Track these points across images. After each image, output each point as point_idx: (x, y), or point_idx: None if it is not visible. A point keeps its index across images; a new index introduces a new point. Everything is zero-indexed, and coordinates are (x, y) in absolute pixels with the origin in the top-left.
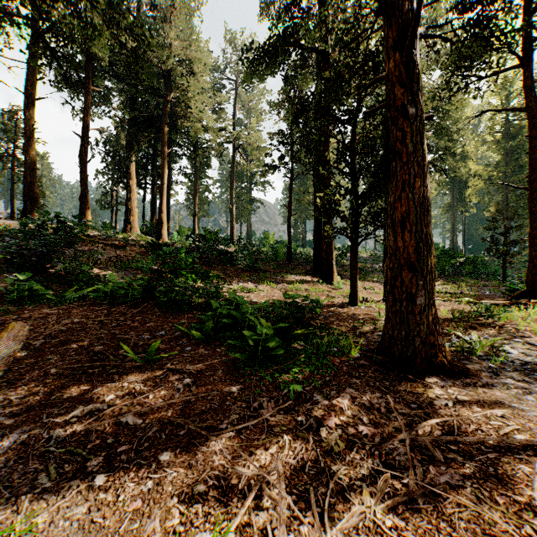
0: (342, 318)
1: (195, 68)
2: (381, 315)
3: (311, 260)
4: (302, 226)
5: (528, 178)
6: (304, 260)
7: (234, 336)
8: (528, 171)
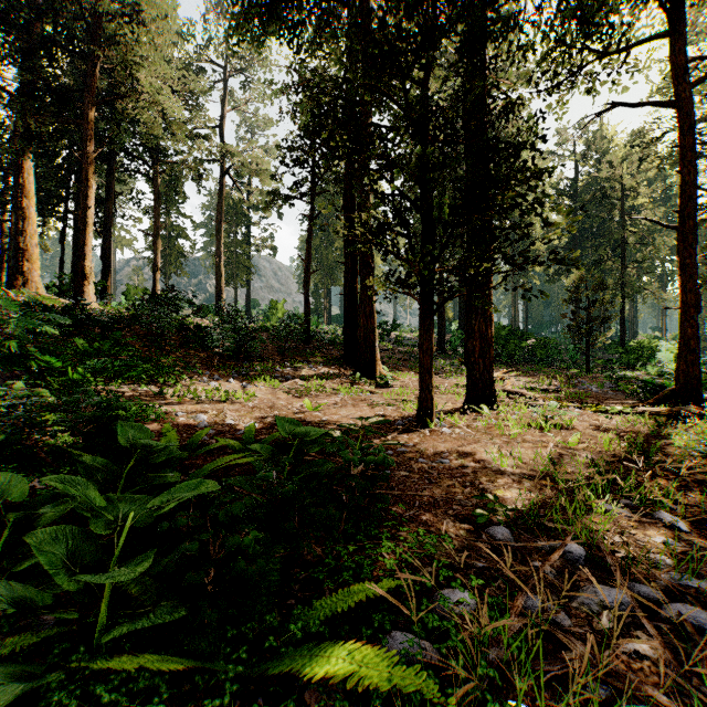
0: (421, 468)
1: (148, 17)
2: (495, 454)
3: (339, 341)
4: (326, 294)
5: (679, 213)
6: (330, 341)
7: (18, 677)
8: (679, 202)
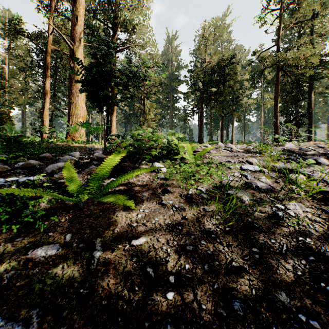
0: None
1: (245, 84)
2: None
3: None
4: None
5: None
6: None
7: None
8: None
